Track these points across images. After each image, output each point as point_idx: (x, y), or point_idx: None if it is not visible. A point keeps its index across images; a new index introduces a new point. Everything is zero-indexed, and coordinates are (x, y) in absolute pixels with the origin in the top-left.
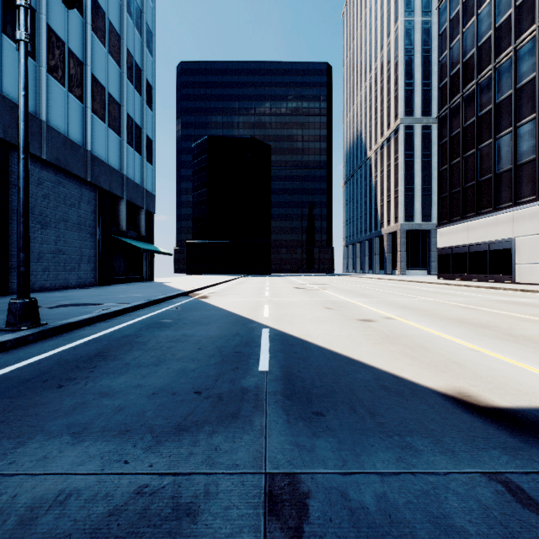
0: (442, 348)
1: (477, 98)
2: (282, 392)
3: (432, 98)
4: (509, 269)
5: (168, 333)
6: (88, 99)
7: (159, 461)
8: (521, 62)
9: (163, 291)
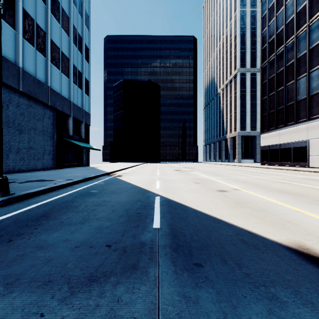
0: (276, 210)
1: (285, 55)
2: (170, 245)
3: (257, 56)
4: (305, 158)
5: (94, 200)
6: (48, 55)
7: (69, 314)
8: (312, 33)
9: (94, 172)
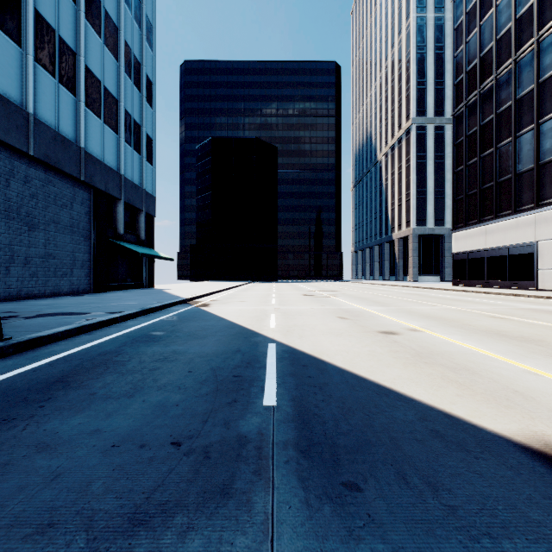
0: (491, 370)
1: (495, 94)
2: (295, 442)
3: (445, 97)
4: (531, 274)
5: (156, 350)
6: (81, 92)
7: None
8: (544, 55)
9: (161, 299)
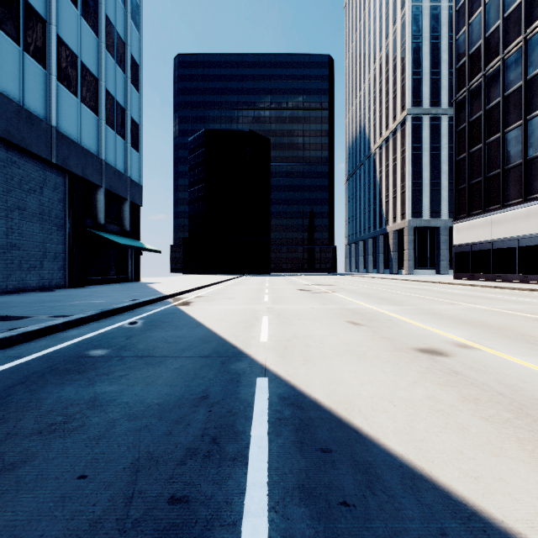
0: None
1: (502, 75)
2: None
3: (441, 87)
4: None
5: (64, 395)
6: (52, 65)
7: None
8: None
9: (137, 295)
